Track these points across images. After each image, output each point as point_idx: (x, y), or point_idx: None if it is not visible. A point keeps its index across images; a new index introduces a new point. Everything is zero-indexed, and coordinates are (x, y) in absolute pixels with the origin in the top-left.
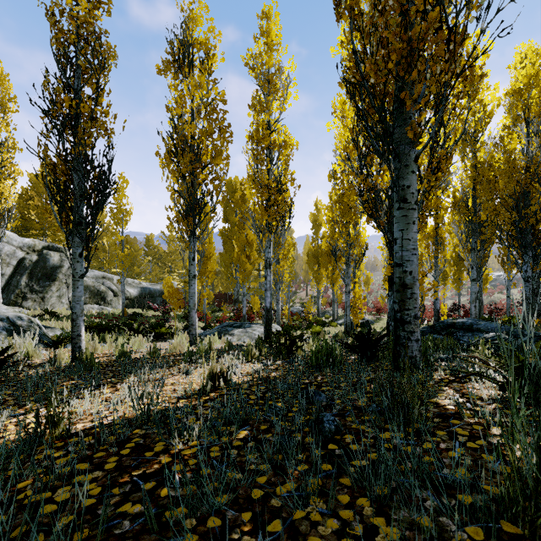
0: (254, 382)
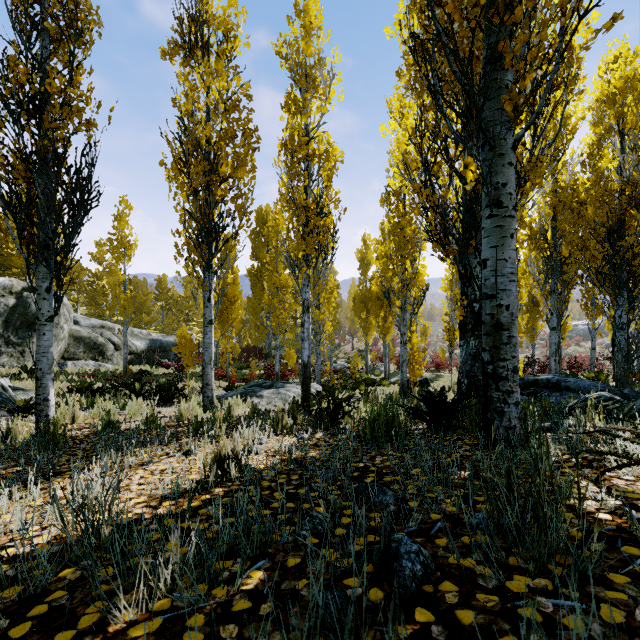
0: (282, 467)
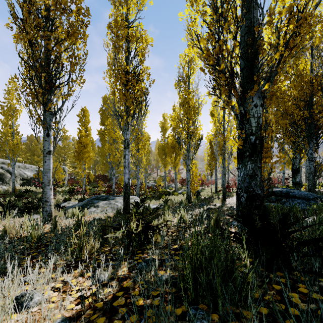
0: None
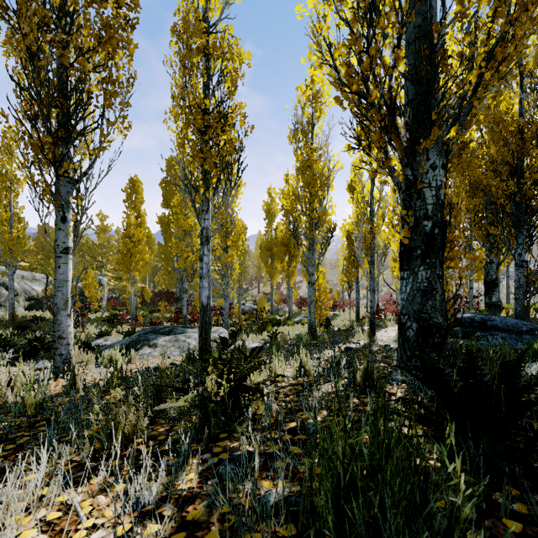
0: None
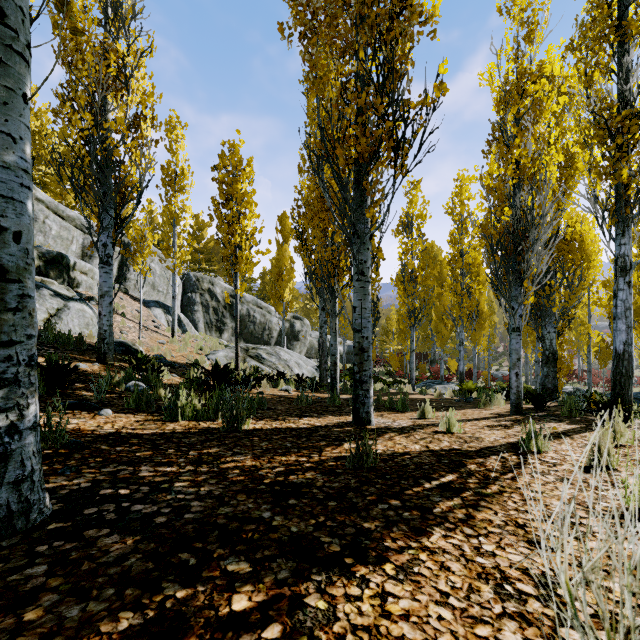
0: (451, 398)
